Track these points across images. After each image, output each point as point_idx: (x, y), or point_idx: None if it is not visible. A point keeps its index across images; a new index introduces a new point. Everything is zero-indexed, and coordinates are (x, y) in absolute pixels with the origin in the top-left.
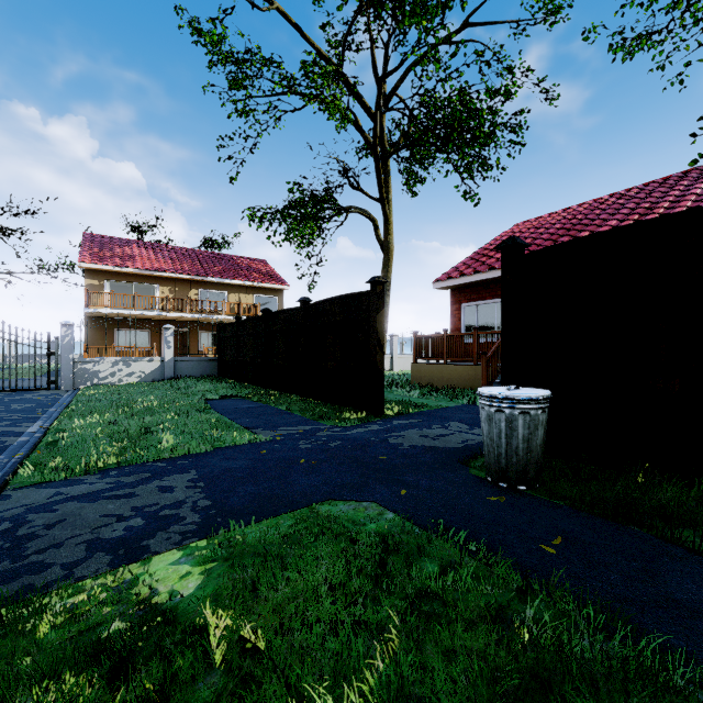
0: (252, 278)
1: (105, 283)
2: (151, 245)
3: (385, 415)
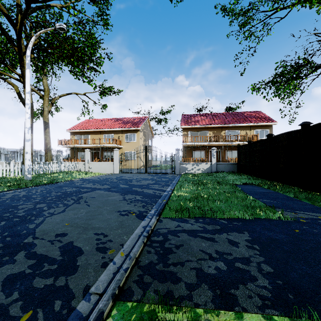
0: (253, 121)
1: (189, 133)
2: (204, 114)
3: None
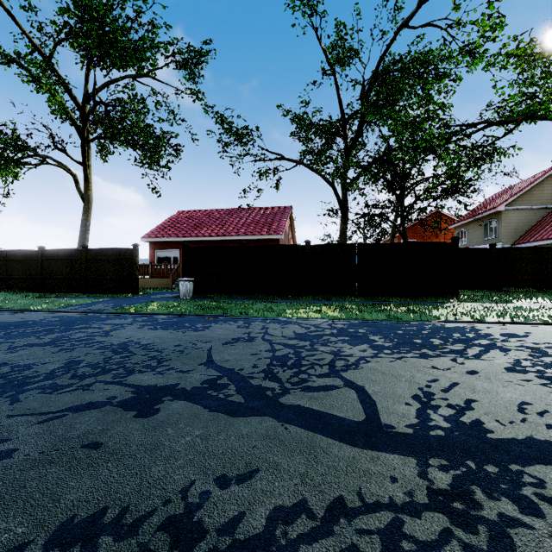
0: None
1: None
2: None
3: (139, 294)
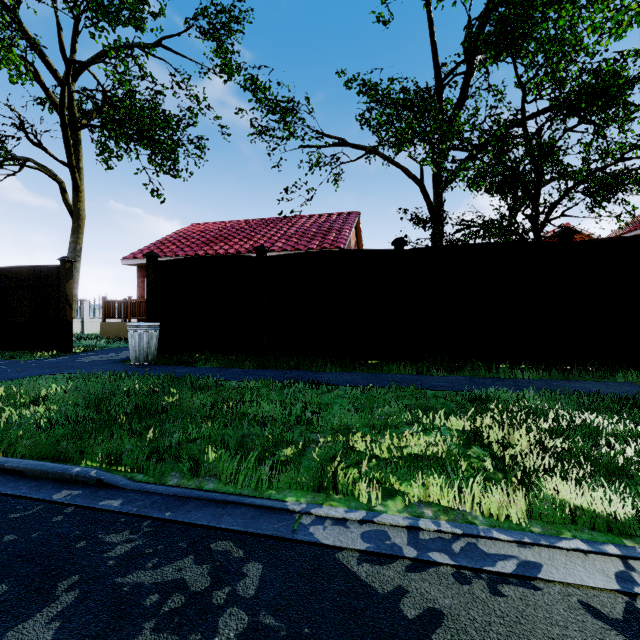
0: None
1: None
2: None
3: (73, 353)
